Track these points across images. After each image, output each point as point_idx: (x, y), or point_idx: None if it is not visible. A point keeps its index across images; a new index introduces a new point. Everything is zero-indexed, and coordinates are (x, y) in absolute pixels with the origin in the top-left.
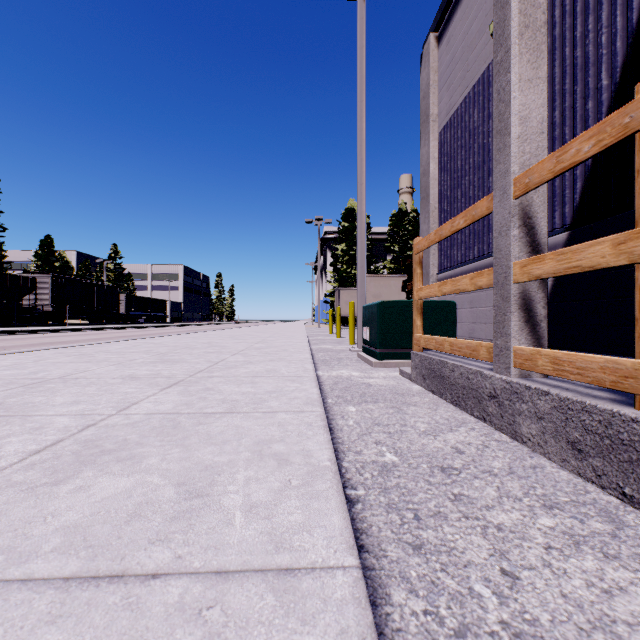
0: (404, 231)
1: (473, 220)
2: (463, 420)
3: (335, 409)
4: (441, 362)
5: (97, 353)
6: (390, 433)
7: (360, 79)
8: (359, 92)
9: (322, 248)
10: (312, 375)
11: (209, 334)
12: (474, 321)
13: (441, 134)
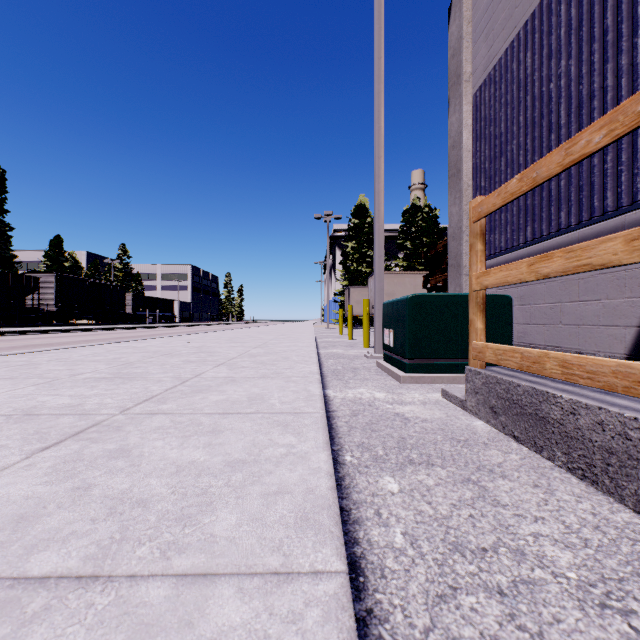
0: (417, 227)
1: (639, 122)
2: (636, 533)
3: (360, 484)
4: (538, 393)
5: (47, 362)
6: (504, 595)
7: (378, 31)
8: (377, 47)
9: (331, 246)
10: (318, 410)
11: (208, 336)
12: (526, 322)
13: (476, 95)
